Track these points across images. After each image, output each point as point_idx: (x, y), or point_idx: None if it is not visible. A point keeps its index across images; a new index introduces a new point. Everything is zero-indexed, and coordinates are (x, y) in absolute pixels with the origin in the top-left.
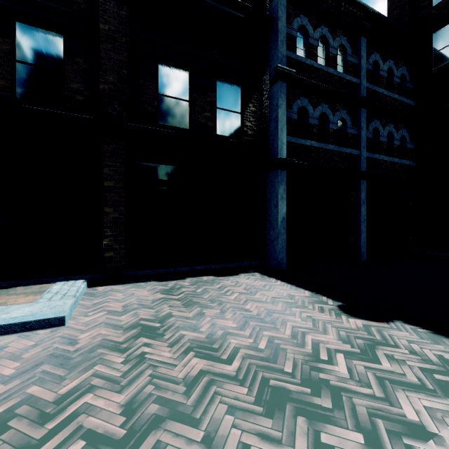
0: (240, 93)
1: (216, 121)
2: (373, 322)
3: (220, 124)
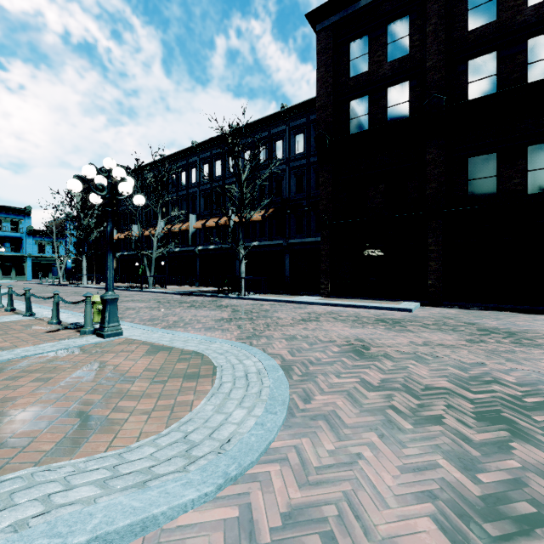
0: None
1: (527, 182)
2: None
3: (533, 184)
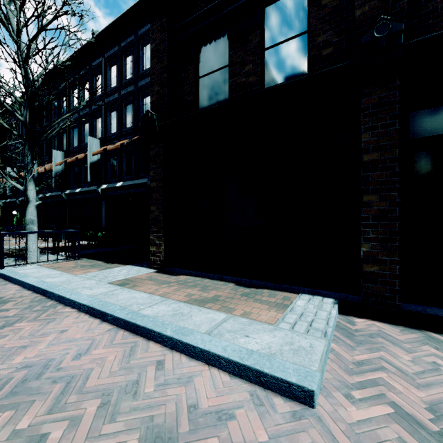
0: None
1: None
2: None
3: None
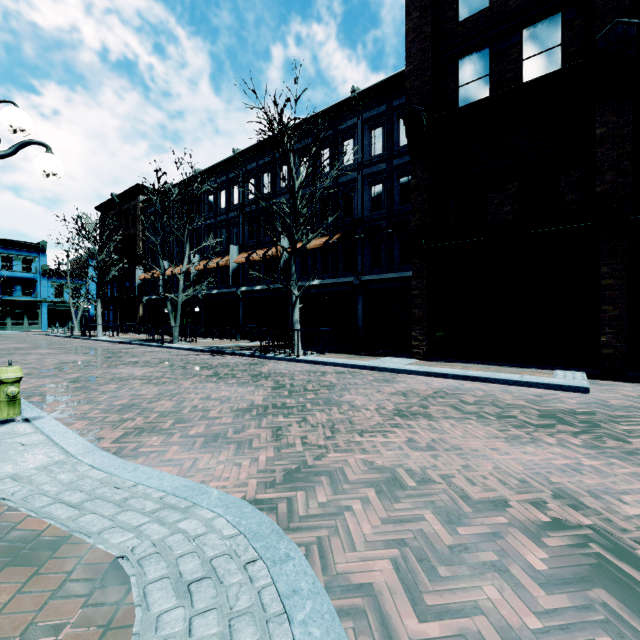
0: None
1: None
2: None
3: None
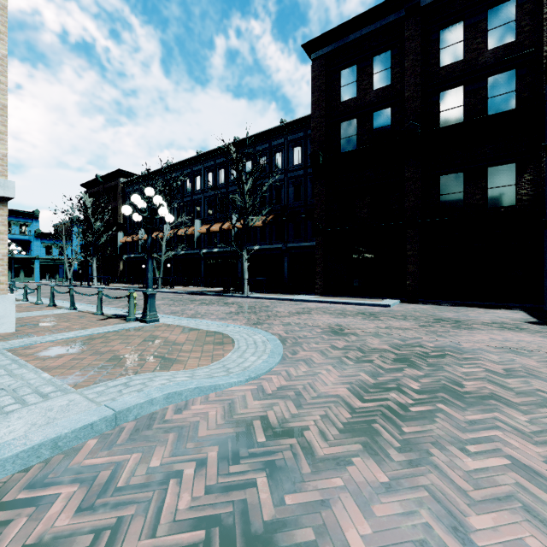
0: (514, 169)
1: (487, 198)
2: (531, 324)
3: (492, 199)
